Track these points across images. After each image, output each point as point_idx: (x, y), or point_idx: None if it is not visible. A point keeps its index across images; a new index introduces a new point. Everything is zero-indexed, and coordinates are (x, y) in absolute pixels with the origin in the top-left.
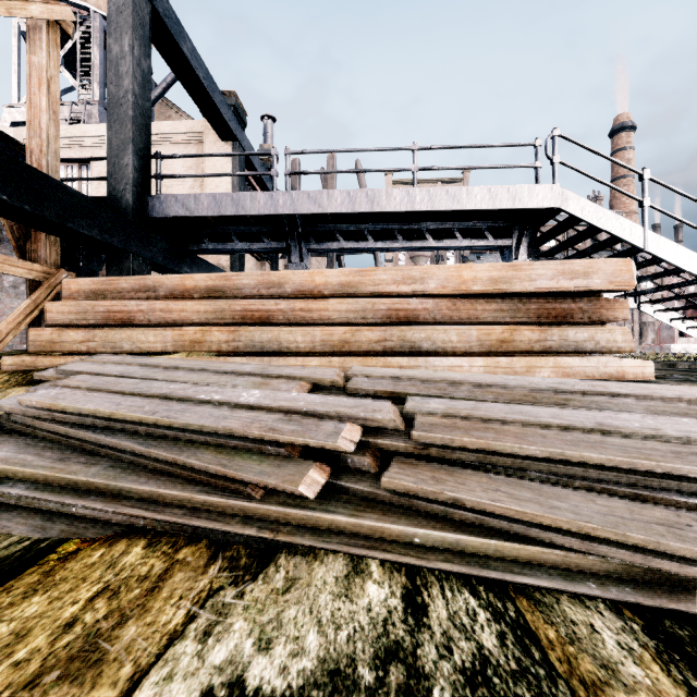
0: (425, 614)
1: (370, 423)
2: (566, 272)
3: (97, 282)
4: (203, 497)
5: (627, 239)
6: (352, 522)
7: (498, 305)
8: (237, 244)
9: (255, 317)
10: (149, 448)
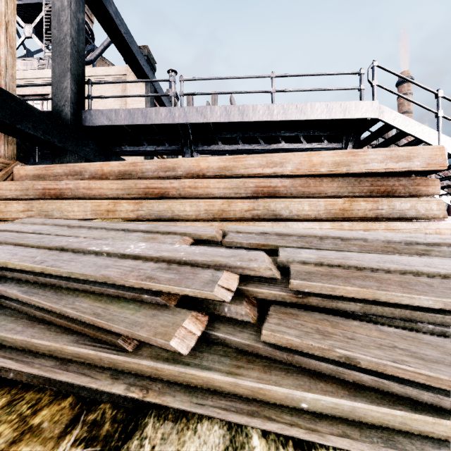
0: None
1: (247, 271)
2: (393, 157)
3: (39, 168)
4: (73, 348)
5: (427, 140)
6: (229, 381)
7: (339, 183)
8: (147, 147)
9: (154, 193)
10: (31, 296)
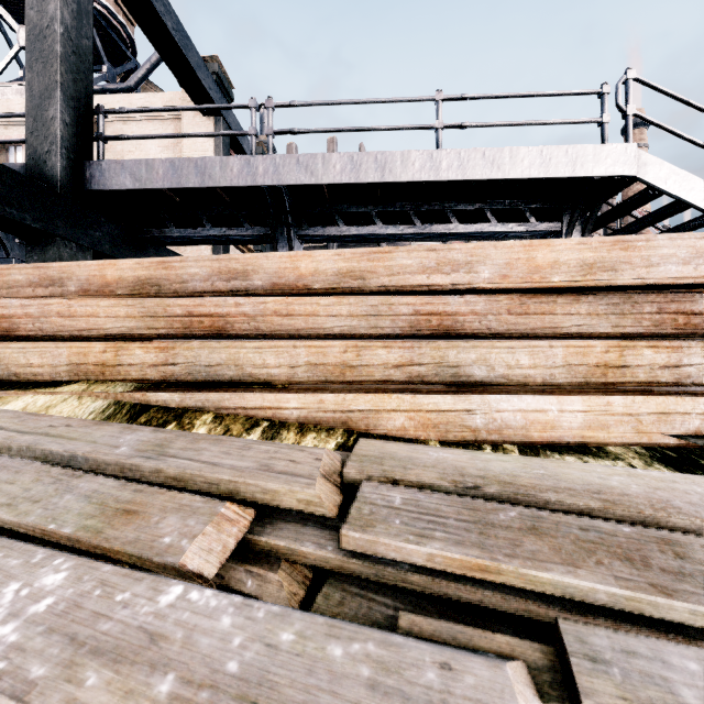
0: None
1: None
2: None
3: None
4: None
5: None
6: None
7: (590, 306)
8: (210, 229)
9: (204, 325)
10: None
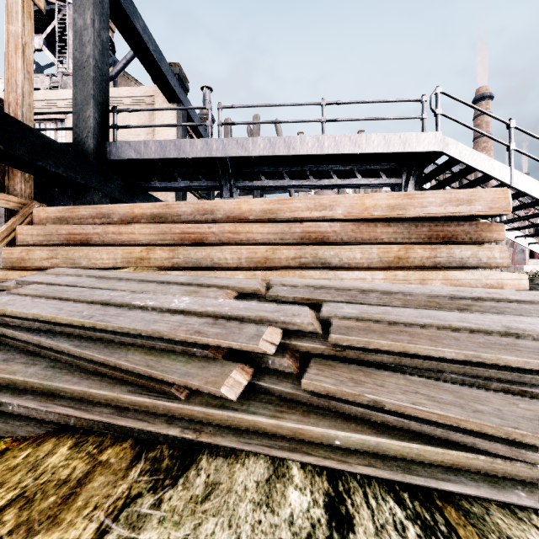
0: (350, 529)
1: (290, 326)
2: (453, 200)
3: (61, 210)
4: (130, 397)
5: (497, 176)
6: (273, 423)
7: (394, 228)
8: (180, 182)
9: (191, 238)
10: (84, 349)
